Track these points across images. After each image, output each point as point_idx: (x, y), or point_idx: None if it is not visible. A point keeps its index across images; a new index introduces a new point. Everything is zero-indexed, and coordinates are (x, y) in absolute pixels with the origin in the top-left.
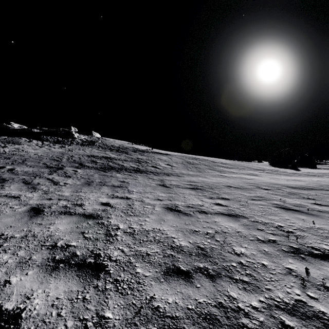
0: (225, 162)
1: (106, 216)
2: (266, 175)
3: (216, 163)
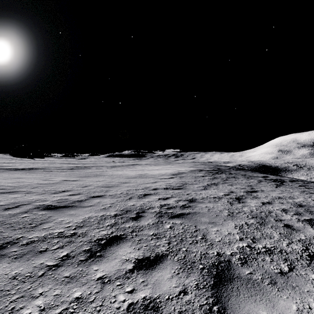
0: None
1: (1, 165)
2: (20, 160)
3: None
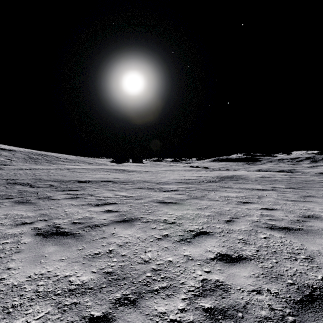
0: (69, 158)
1: None
2: (86, 165)
3: (59, 159)
